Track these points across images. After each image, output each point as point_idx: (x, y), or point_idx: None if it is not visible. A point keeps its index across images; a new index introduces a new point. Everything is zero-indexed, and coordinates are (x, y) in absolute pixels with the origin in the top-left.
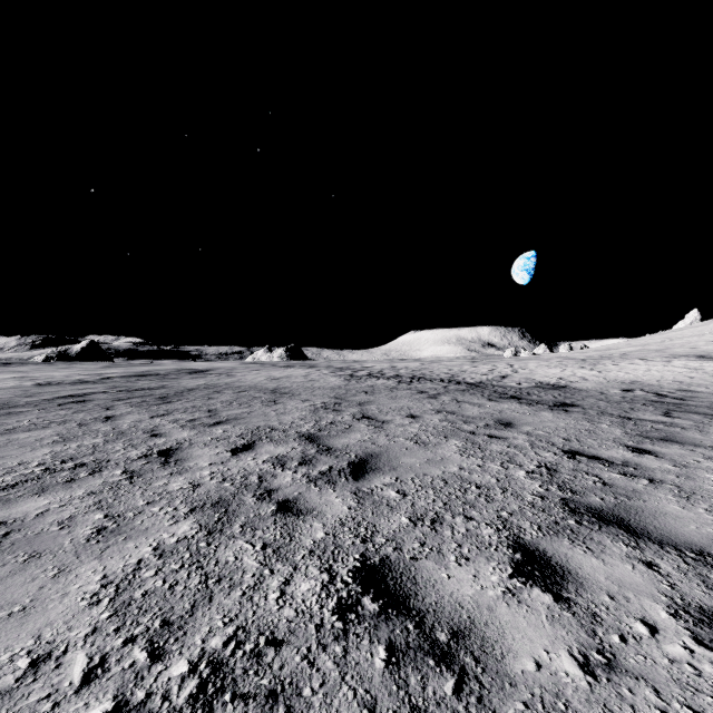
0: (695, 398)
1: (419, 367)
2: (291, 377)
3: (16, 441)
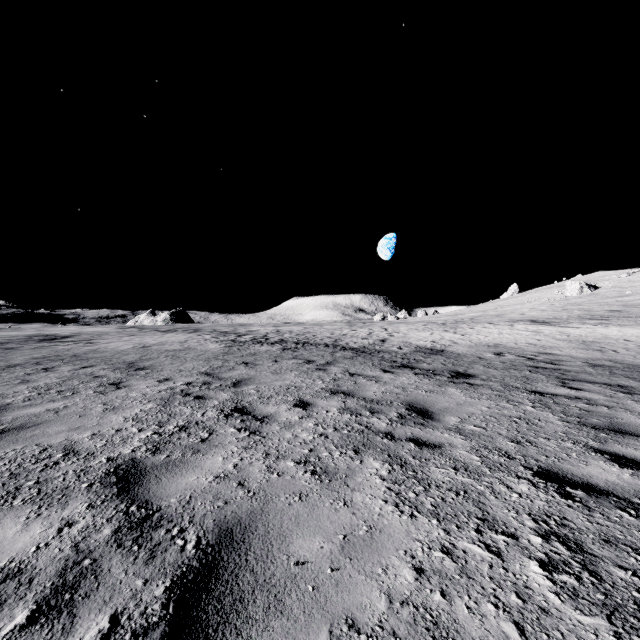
0: (562, 361)
1: (302, 330)
2: (165, 344)
3: None
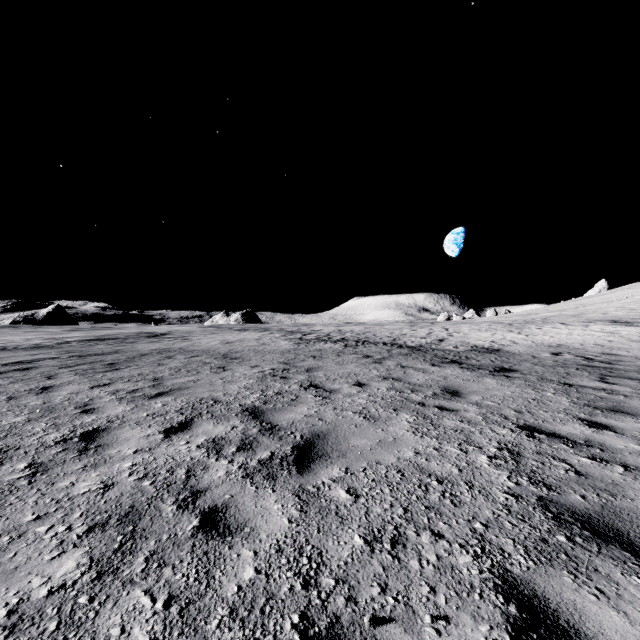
0: (621, 362)
1: (363, 330)
2: (244, 340)
3: None
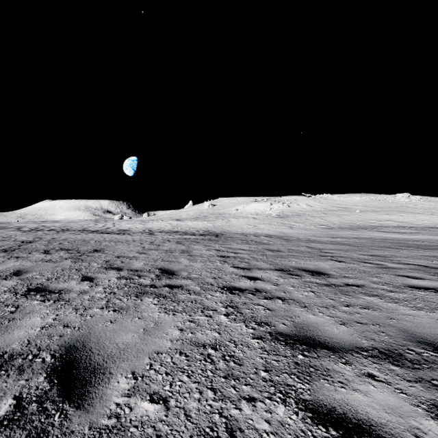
0: (157, 231)
1: (62, 225)
2: None
3: None
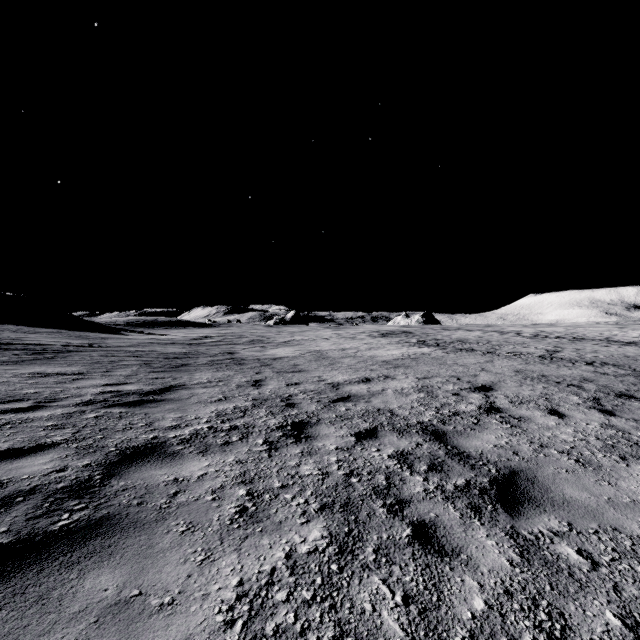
0: None
1: (567, 331)
2: (484, 336)
3: (481, 349)
